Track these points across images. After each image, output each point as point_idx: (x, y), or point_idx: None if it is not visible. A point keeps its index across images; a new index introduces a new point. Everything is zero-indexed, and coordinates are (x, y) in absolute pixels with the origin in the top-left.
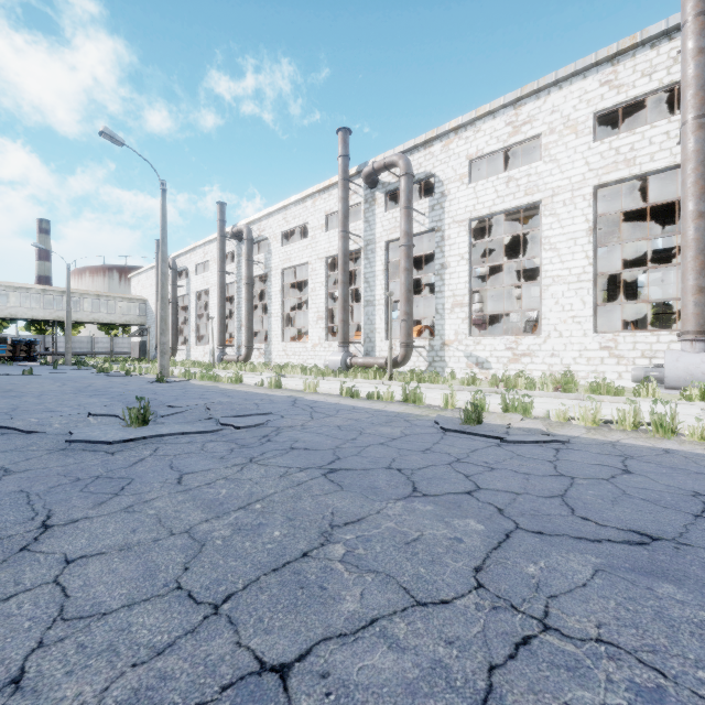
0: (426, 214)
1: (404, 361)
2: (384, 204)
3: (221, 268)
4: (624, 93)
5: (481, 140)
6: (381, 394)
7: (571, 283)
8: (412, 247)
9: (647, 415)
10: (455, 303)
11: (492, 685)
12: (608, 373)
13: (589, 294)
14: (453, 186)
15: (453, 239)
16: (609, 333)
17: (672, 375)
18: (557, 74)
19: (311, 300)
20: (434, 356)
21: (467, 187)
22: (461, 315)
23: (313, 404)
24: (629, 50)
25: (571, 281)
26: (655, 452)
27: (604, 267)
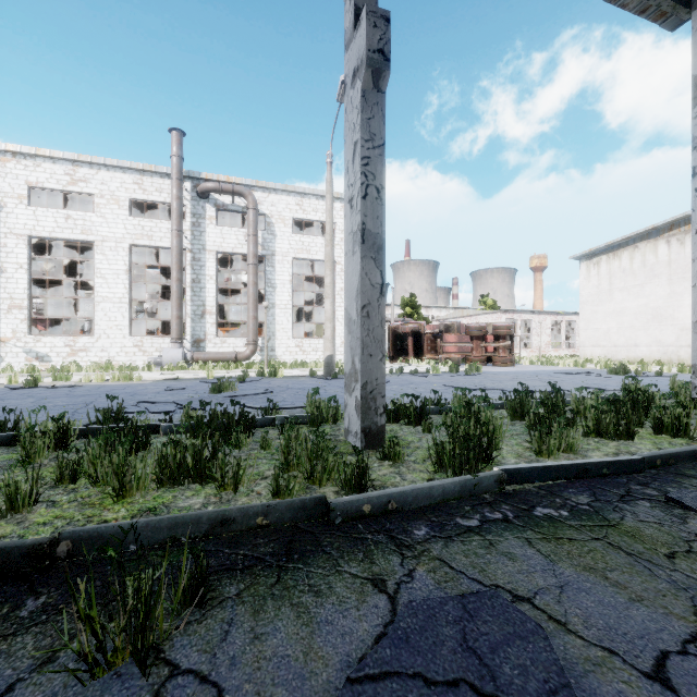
0: None
1: None
2: None
3: None
4: (147, 195)
5: (42, 175)
6: None
7: (116, 303)
8: None
9: None
10: (13, 305)
11: (35, 406)
12: (139, 361)
13: (127, 312)
14: (11, 201)
15: (11, 248)
16: (139, 337)
17: (166, 360)
18: (106, 160)
19: None
20: None
21: (27, 208)
22: (20, 316)
23: None
24: (150, 172)
25: (116, 301)
26: (117, 385)
27: (157, 285)
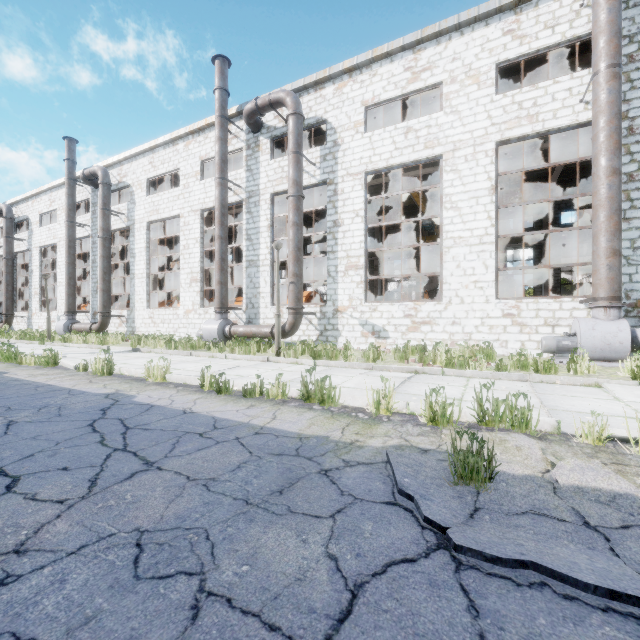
0: (317, 164)
1: (293, 330)
2: (270, 151)
3: (70, 217)
4: (527, 44)
5: (378, 85)
6: (266, 388)
7: (473, 245)
8: (302, 199)
9: None
10: (349, 265)
11: None
12: (511, 343)
13: (492, 258)
14: (347, 134)
15: (347, 194)
16: (511, 299)
17: (589, 344)
18: (460, 17)
19: (183, 259)
20: (326, 324)
21: (362, 137)
22: (355, 278)
23: (136, 419)
24: None
25: (473, 243)
26: None
27: None
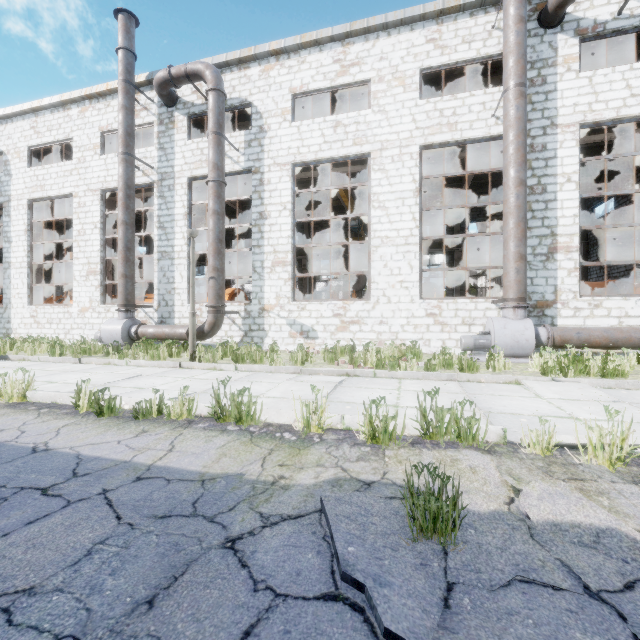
0: (241, 150)
1: (213, 331)
2: (187, 129)
3: None
4: (447, 54)
5: (307, 73)
6: (167, 406)
7: (399, 246)
8: (224, 185)
9: (583, 410)
10: (276, 261)
11: None
12: (433, 341)
13: (417, 258)
14: (274, 121)
15: (274, 184)
16: (434, 299)
17: (501, 342)
18: (387, 16)
19: (77, 246)
20: (251, 324)
21: (291, 125)
22: (283, 275)
23: None
24: (452, 11)
25: (399, 243)
26: None
27: None
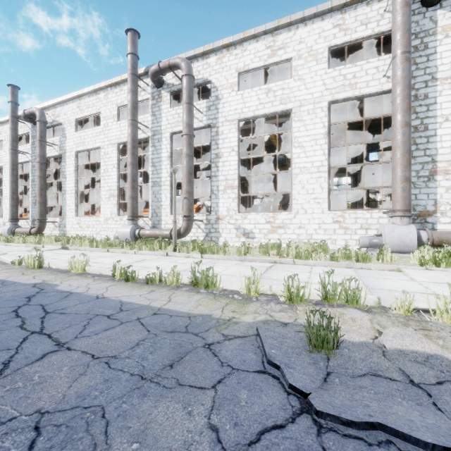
0: (204, 112)
1: (186, 233)
2: (169, 101)
3: (13, 146)
4: (349, 35)
5: (248, 57)
6: (164, 277)
7: (313, 173)
8: (193, 137)
9: (445, 289)
10: (227, 185)
11: None
12: (339, 241)
13: (326, 182)
14: (225, 92)
15: (225, 134)
16: (339, 211)
17: (390, 242)
18: (304, 13)
19: (103, 179)
20: (210, 228)
21: (236, 94)
22: (231, 195)
23: (55, 304)
24: (353, 3)
25: (313, 171)
26: None
27: None
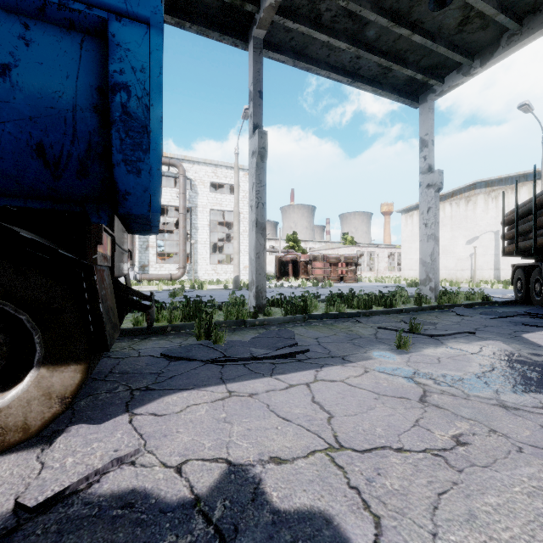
0: None
1: None
2: None
3: None
4: None
5: None
6: None
7: None
8: None
9: None
10: None
11: None
12: None
13: None
14: None
15: None
16: None
17: (122, 279)
18: None
19: None
20: None
21: None
22: None
23: None
24: None
25: None
26: None
27: None
